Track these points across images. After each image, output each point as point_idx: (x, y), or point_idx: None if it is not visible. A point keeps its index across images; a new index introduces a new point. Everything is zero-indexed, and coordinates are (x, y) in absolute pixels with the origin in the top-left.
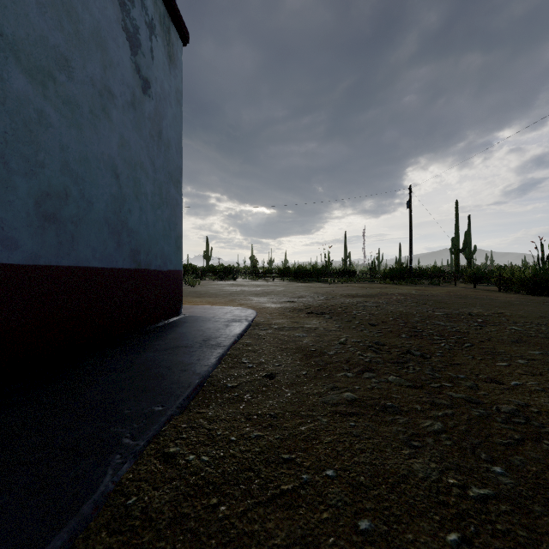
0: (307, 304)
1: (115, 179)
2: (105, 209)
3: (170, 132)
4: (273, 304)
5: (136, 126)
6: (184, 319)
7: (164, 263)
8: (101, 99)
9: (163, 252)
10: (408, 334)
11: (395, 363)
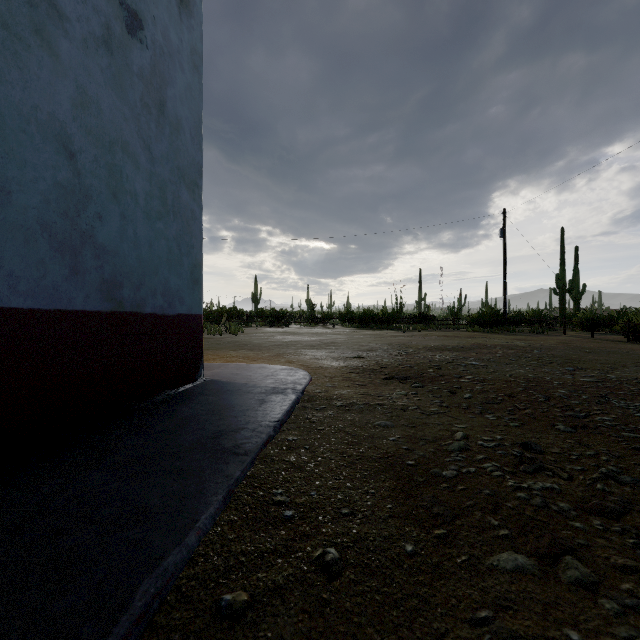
0: (381, 361)
1: (66, 159)
2: (41, 207)
3: (180, 108)
4: (333, 360)
5: (114, 81)
6: (201, 387)
7: (169, 304)
8: (32, 11)
9: (168, 287)
10: (568, 424)
11: (605, 515)
